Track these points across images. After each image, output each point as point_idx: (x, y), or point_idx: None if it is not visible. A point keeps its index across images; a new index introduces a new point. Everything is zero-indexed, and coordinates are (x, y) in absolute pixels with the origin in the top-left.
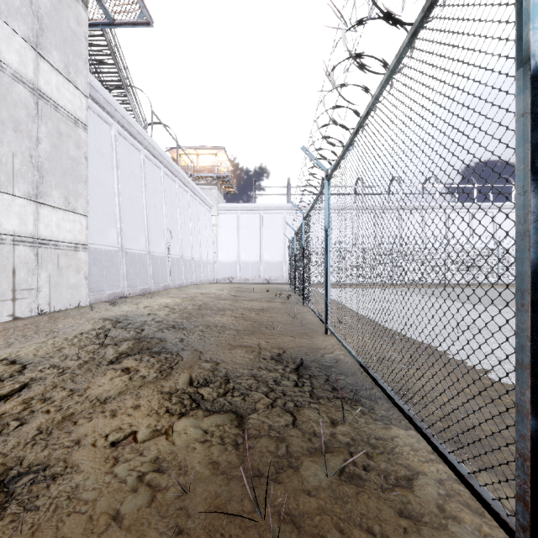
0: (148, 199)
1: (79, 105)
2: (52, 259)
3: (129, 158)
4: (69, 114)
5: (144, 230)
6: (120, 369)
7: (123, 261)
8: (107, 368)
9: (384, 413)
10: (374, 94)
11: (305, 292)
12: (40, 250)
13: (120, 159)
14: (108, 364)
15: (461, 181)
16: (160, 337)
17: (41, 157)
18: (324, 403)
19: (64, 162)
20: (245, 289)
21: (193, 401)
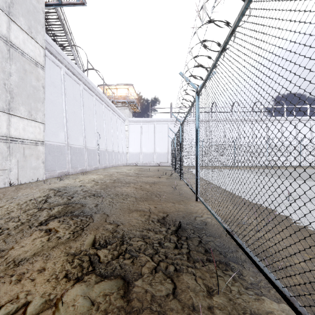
0: (85, 114)
1: (38, 53)
2: (20, 150)
3: (73, 89)
4: (31, 59)
5: (82, 133)
6: (44, 230)
7: (69, 152)
8: (35, 229)
9: (253, 280)
10: (240, 10)
11: (181, 171)
12: (11, 144)
13: (67, 89)
14: (38, 225)
15: (275, 104)
16: (82, 203)
17: (12, 85)
18: (200, 267)
19: (28, 89)
20: (144, 169)
21: (90, 264)
